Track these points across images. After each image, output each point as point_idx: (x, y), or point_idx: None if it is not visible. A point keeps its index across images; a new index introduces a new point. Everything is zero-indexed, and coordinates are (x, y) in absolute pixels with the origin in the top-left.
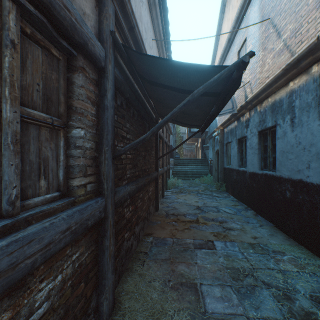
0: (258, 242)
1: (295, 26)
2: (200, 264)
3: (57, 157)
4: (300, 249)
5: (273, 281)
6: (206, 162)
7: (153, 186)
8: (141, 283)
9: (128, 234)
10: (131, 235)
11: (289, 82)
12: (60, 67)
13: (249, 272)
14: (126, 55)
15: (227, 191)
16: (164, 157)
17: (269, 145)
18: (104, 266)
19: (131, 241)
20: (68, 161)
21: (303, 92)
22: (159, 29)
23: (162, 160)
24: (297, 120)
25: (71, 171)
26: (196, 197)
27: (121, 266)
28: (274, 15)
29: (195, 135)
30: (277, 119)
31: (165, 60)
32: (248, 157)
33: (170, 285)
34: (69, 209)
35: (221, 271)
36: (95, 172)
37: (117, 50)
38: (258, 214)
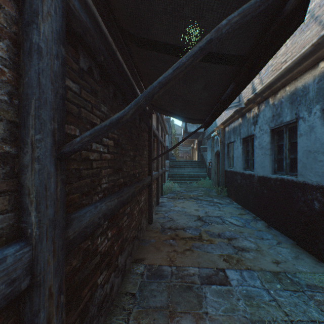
0: (282, 270)
1: None
2: (212, 316)
3: None
4: None
5: None
6: (203, 164)
7: (145, 194)
8: None
9: (105, 275)
10: (111, 273)
11: (318, 63)
12: None
13: None
14: None
15: (229, 196)
16: (159, 159)
17: (286, 144)
18: None
19: (111, 281)
20: None
21: None
22: None
23: (157, 162)
24: None
25: None
26: (196, 204)
27: None
28: None
29: (192, 136)
30: (299, 111)
31: None
32: (256, 159)
33: None
34: None
35: None
36: (6, 189)
37: None
38: (270, 226)
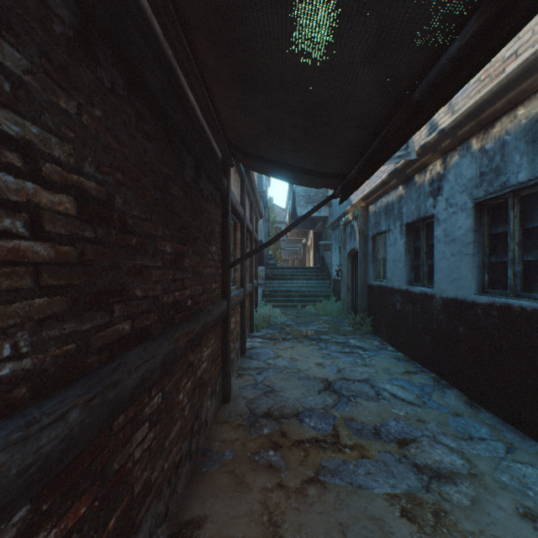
0: None
1: None
2: None
3: None
4: None
5: None
6: (325, 274)
7: (214, 342)
8: None
9: None
10: None
11: None
12: None
13: None
14: None
15: (377, 333)
16: (247, 264)
17: (514, 231)
18: None
19: None
20: None
21: None
22: None
23: (241, 270)
24: None
25: None
26: (317, 351)
27: None
28: None
29: (304, 224)
30: None
31: None
32: (439, 264)
33: None
34: None
35: None
36: None
37: None
38: (475, 403)
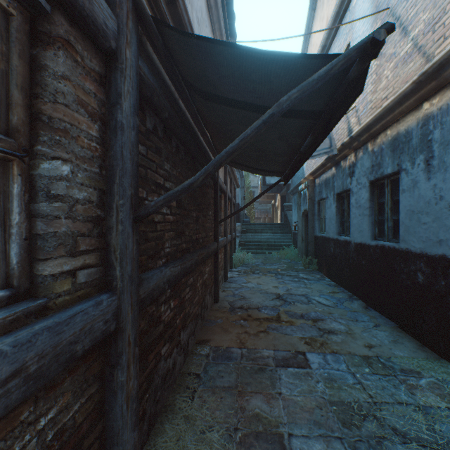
0: (375, 354)
1: (433, 14)
2: (286, 396)
3: (5, 217)
4: (444, 367)
5: (411, 428)
6: (287, 228)
7: (210, 265)
8: (188, 436)
9: (168, 348)
10: (174, 348)
11: (422, 103)
12: (12, 31)
13: (368, 411)
14: (162, 41)
15: (320, 270)
16: (228, 221)
17: (388, 202)
18: (115, 421)
19: (174, 357)
20: (34, 226)
21: (447, 116)
22: (219, 26)
23: (224, 225)
24: (436, 162)
25: (40, 245)
26: (275, 279)
27: (155, 405)
28: (396, 1)
29: (272, 189)
30: (401, 161)
31: (229, 46)
32: (353, 221)
33: (238, 438)
34: (27, 326)
35: (323, 408)
36: (98, 247)
37: (144, 30)
38: (369, 307)
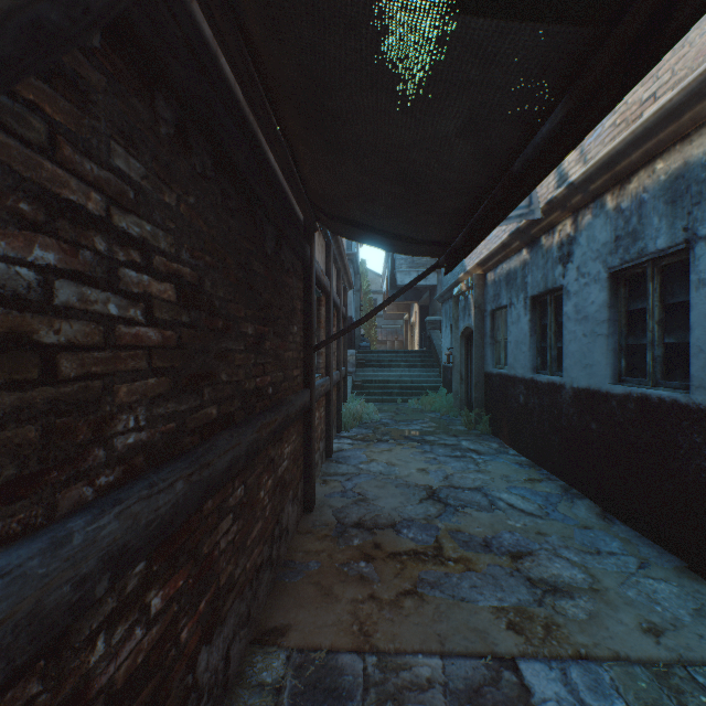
0: (676, 657)
1: None
2: None
3: None
4: None
5: None
6: (433, 359)
7: (295, 438)
8: None
9: None
10: None
11: None
12: None
13: None
14: None
15: (497, 434)
16: (333, 346)
17: (654, 307)
18: None
19: None
20: None
21: None
22: None
23: (326, 355)
24: None
25: None
26: (420, 454)
27: None
28: None
29: (406, 295)
30: (696, 221)
31: None
32: (569, 346)
33: None
34: None
35: None
36: None
37: None
38: (610, 515)
